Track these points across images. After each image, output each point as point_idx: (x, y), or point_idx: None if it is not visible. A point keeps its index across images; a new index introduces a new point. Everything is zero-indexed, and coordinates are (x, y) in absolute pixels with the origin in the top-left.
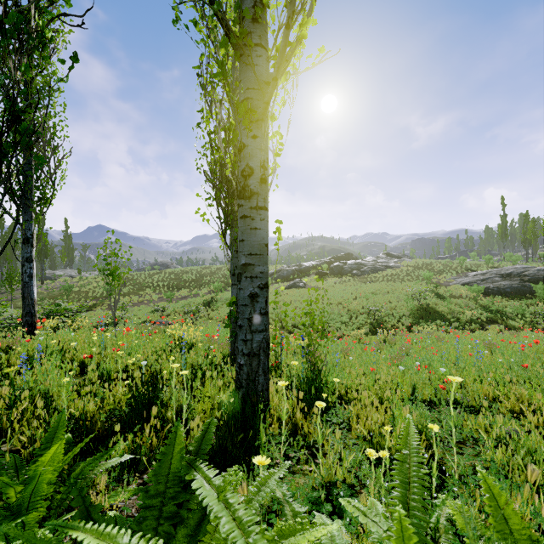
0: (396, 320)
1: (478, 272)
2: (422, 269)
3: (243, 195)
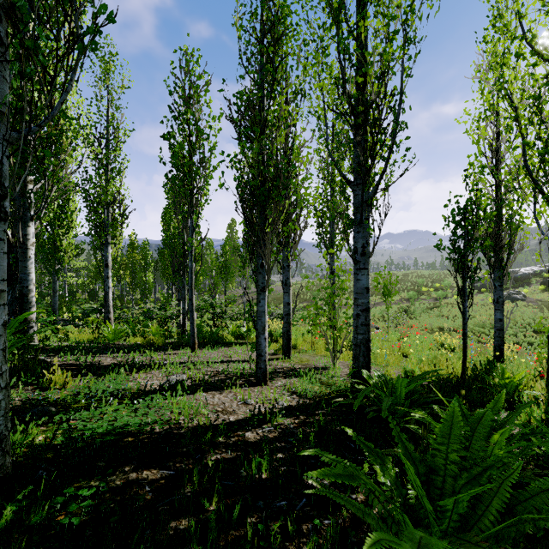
0: None
1: None
2: None
3: None
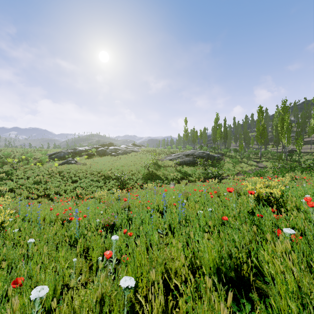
0: (134, 181)
1: (176, 154)
2: (150, 152)
3: None
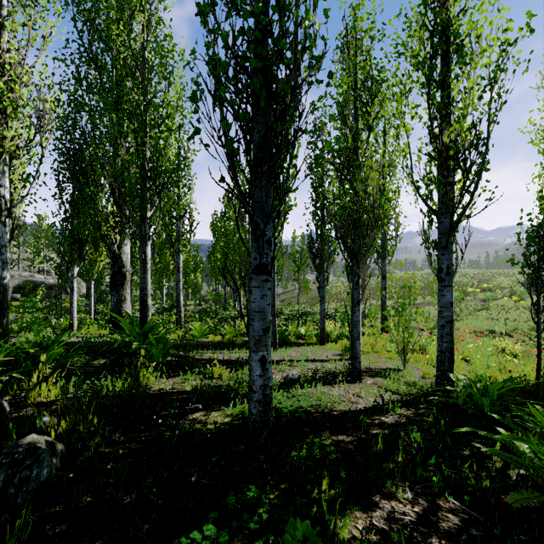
0: None
1: None
2: None
3: None
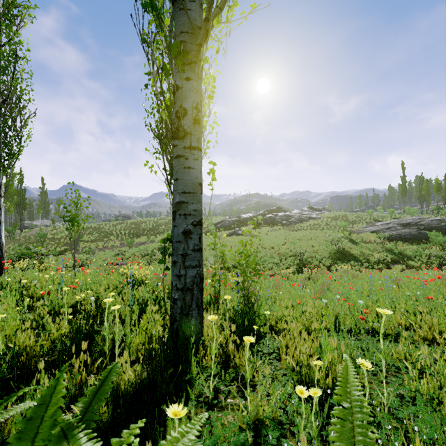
0: (318, 261)
1: (383, 222)
2: (338, 220)
3: (177, 135)
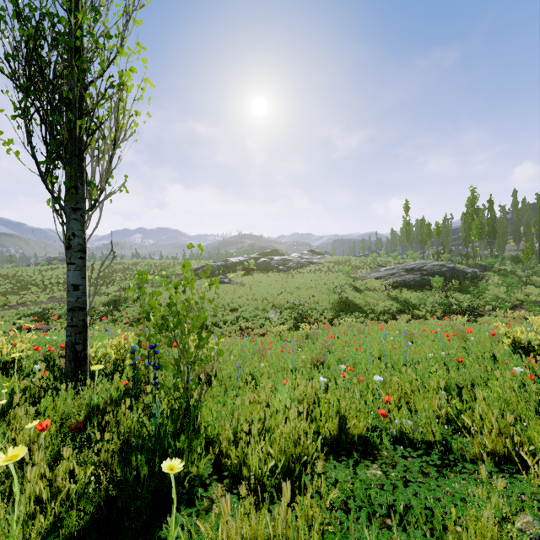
0: (319, 313)
1: (387, 267)
2: (341, 265)
3: None
